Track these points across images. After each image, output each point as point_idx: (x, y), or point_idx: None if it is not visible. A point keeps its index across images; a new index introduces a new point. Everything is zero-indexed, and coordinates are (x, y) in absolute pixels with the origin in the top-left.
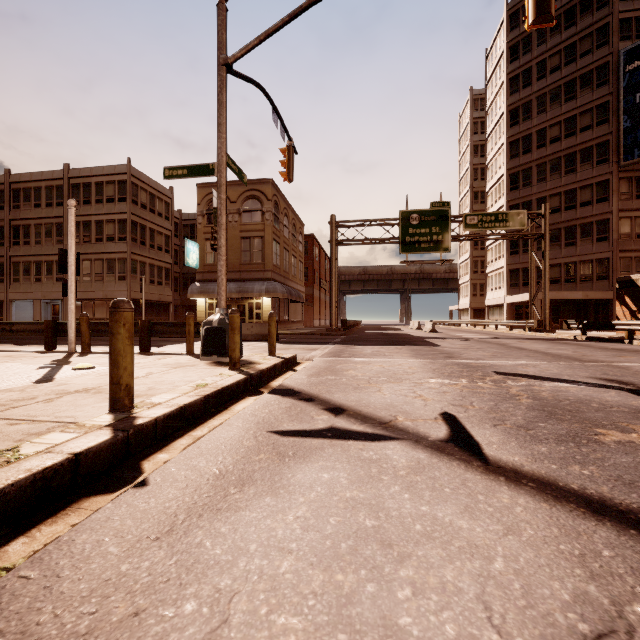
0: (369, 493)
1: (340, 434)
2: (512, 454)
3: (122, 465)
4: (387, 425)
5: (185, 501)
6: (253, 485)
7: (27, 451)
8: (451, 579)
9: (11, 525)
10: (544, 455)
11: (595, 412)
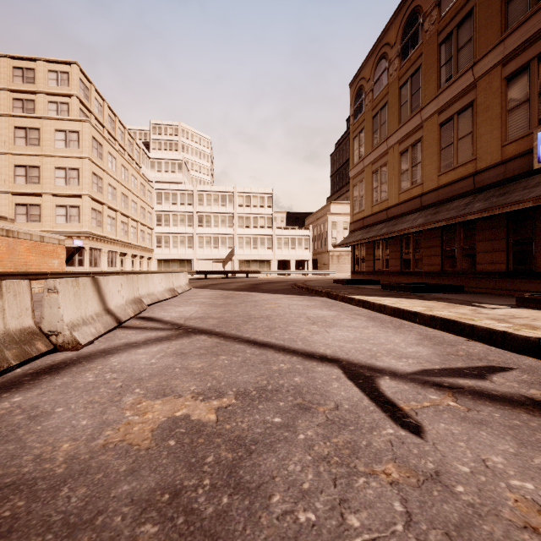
0: (382, 346)
1: (459, 372)
2: (322, 371)
3: (526, 353)
4: (445, 388)
5: (438, 339)
6: (430, 344)
7: (525, 330)
8: (341, 337)
9: (479, 339)
10: (300, 373)
11: (116, 500)
